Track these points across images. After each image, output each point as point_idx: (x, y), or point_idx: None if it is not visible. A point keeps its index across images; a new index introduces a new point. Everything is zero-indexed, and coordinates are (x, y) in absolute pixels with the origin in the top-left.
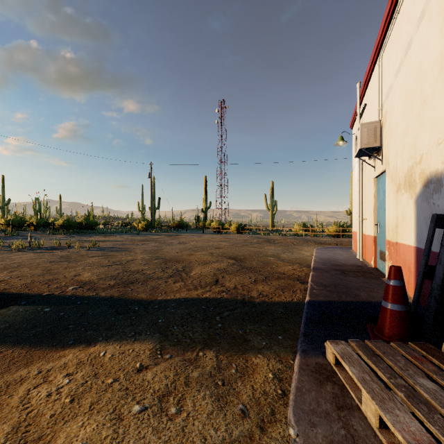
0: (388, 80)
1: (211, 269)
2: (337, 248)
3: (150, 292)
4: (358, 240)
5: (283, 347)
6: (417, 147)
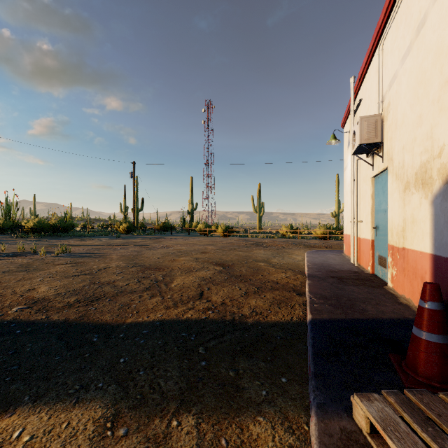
0: (392, 68)
1: (196, 279)
2: (328, 251)
3: (119, 312)
4: (352, 243)
5: (290, 400)
6: (435, 138)
